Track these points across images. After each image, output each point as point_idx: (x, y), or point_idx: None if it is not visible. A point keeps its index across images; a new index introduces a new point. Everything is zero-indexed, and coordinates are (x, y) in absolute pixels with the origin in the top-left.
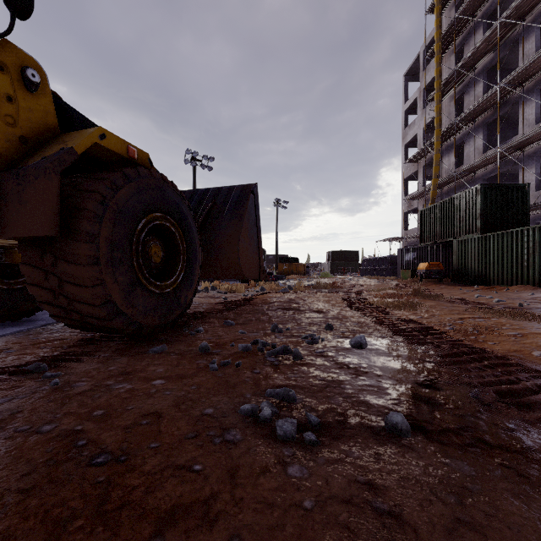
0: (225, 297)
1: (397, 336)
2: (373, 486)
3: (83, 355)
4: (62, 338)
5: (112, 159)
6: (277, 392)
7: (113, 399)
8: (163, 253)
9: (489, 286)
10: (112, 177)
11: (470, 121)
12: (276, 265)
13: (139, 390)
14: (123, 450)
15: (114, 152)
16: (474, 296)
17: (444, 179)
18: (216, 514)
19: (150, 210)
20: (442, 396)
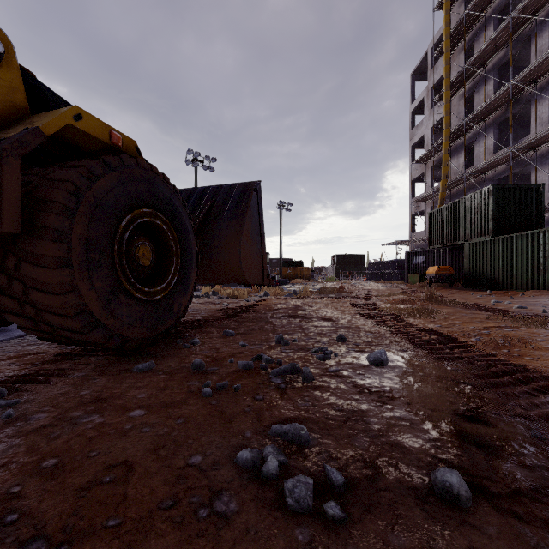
0: (226, 302)
1: (420, 349)
2: None
3: (54, 374)
4: (38, 352)
5: (95, 147)
6: (285, 430)
7: (75, 440)
8: (153, 254)
9: (502, 290)
10: (88, 165)
11: (480, 120)
12: (280, 268)
13: (110, 426)
14: (67, 531)
15: (96, 139)
16: (490, 301)
17: (453, 180)
18: None
19: (137, 205)
20: (495, 435)
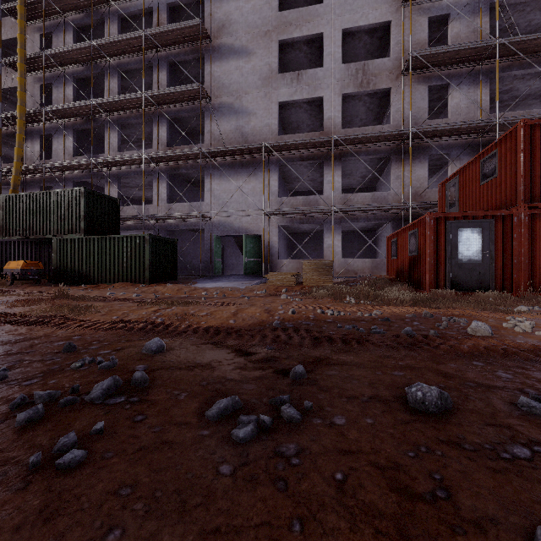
0: None
1: (155, 334)
2: (350, 397)
3: None
4: None
5: None
6: (225, 407)
7: None
8: None
9: (93, 284)
10: None
11: (60, 118)
12: None
13: None
14: None
15: None
16: (104, 294)
17: (29, 167)
18: (391, 462)
19: None
20: (264, 355)
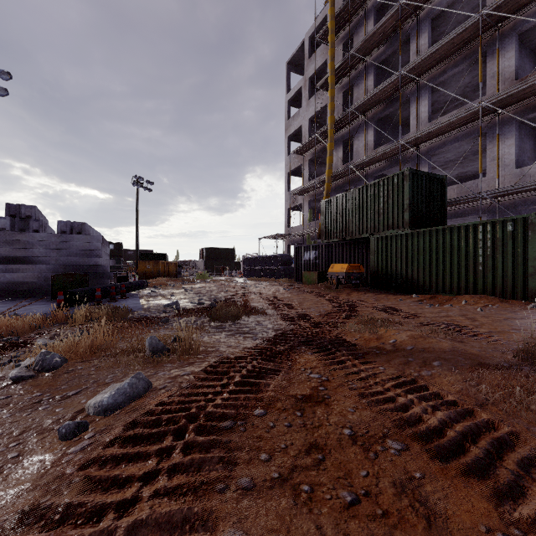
0: None
1: None
2: None
3: None
4: None
5: None
6: None
7: None
8: None
9: (422, 294)
10: None
11: (362, 113)
12: (137, 262)
13: None
14: None
15: None
16: (529, 331)
17: (336, 172)
18: None
19: None
20: None
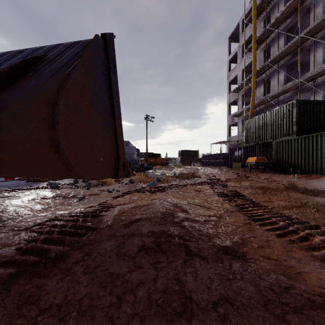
0: (82, 195)
1: None
2: None
3: None
4: None
5: None
6: None
7: None
8: None
9: (304, 174)
10: None
11: (275, 63)
12: (146, 158)
13: None
14: None
15: None
16: None
17: (258, 102)
18: None
19: None
20: None
